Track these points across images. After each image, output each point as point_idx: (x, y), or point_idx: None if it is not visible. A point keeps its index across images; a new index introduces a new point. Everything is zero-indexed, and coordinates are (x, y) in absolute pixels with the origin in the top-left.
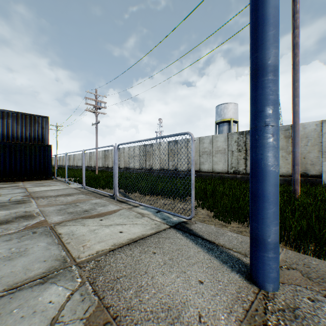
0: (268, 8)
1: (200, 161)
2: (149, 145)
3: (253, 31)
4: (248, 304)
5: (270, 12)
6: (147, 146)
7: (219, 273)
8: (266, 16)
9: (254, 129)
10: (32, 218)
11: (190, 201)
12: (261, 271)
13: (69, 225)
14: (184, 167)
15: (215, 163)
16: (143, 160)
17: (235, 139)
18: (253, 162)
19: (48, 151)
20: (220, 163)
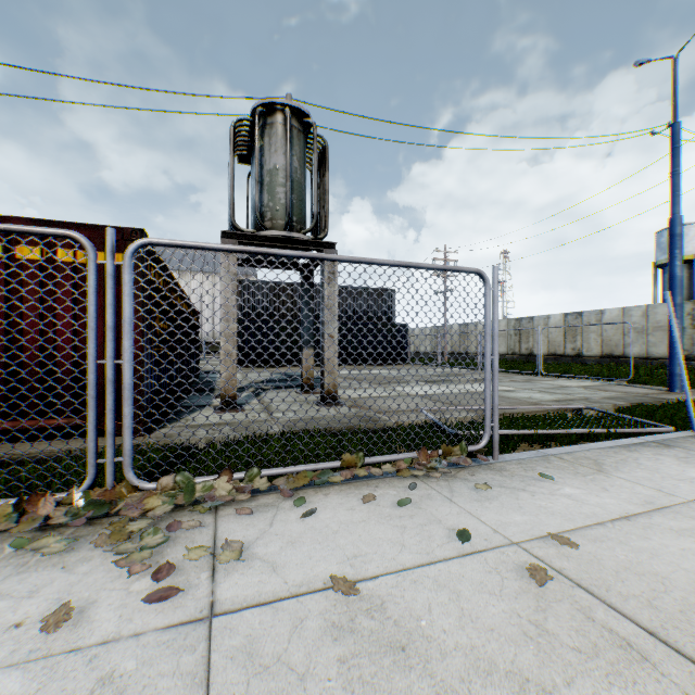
0: (674, 281)
1: (624, 342)
2: (526, 319)
3: (668, 288)
4: (663, 393)
5: (675, 283)
6: (523, 321)
7: (650, 390)
8: (673, 284)
9: (668, 328)
10: (499, 379)
11: (618, 382)
12: (671, 385)
13: (535, 382)
14: (593, 352)
15: (651, 345)
16: (515, 341)
17: (687, 311)
18: (668, 342)
19: (405, 331)
20: (659, 345)
